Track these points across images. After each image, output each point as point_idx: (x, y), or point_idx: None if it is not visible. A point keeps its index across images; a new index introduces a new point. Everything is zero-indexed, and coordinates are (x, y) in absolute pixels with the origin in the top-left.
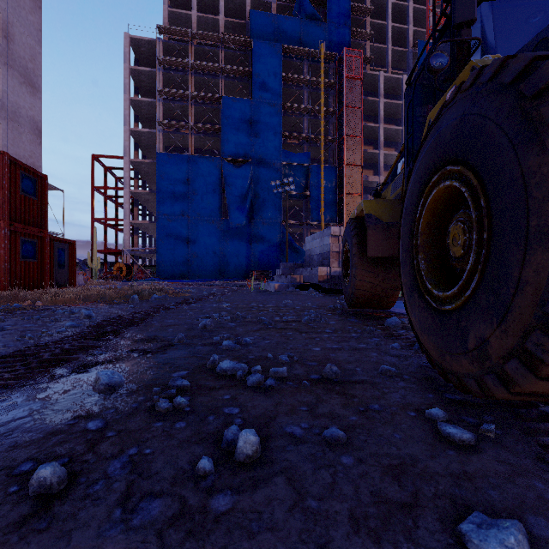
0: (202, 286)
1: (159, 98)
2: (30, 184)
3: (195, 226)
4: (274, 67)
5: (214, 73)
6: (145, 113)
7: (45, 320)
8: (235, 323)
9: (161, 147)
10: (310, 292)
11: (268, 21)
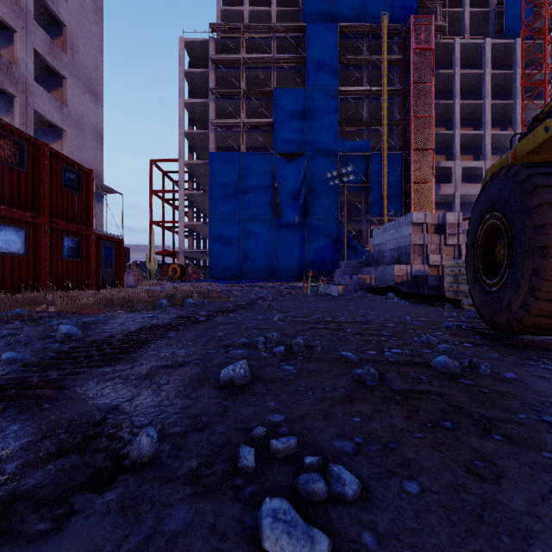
0: (253, 287)
1: (212, 97)
2: (73, 178)
3: (246, 226)
4: (330, 49)
5: (266, 66)
6: (199, 115)
7: (8, 339)
8: (294, 366)
9: (214, 147)
10: (388, 298)
11: (322, 2)
